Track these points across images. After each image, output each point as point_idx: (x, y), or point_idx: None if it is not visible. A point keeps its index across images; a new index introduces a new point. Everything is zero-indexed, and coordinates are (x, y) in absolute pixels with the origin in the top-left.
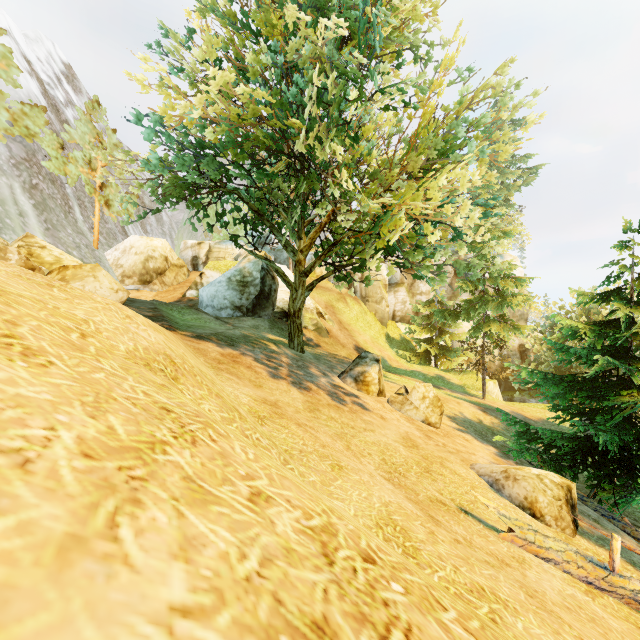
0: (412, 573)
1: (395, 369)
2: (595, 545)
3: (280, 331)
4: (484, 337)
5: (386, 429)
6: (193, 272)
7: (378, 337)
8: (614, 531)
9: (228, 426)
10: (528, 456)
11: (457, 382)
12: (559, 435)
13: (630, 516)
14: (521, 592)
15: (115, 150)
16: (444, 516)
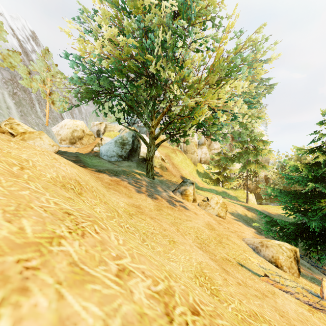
0: (222, 318)
1: (201, 188)
2: (310, 282)
3: (142, 168)
4: (247, 171)
5: (197, 220)
6: (97, 138)
7: (192, 171)
8: (318, 274)
9: (110, 221)
10: (272, 233)
11: (233, 194)
12: (288, 222)
13: (325, 265)
14: (276, 314)
15: (57, 75)
16: (230, 268)
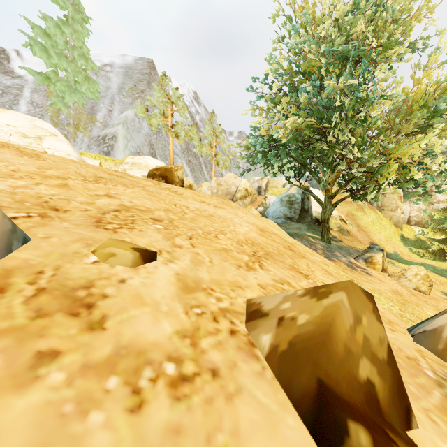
0: None
1: (406, 261)
2: None
3: (314, 231)
4: None
5: (381, 285)
6: (258, 196)
7: (392, 237)
8: None
9: None
10: None
11: None
12: None
13: None
14: None
15: (220, 135)
16: None
